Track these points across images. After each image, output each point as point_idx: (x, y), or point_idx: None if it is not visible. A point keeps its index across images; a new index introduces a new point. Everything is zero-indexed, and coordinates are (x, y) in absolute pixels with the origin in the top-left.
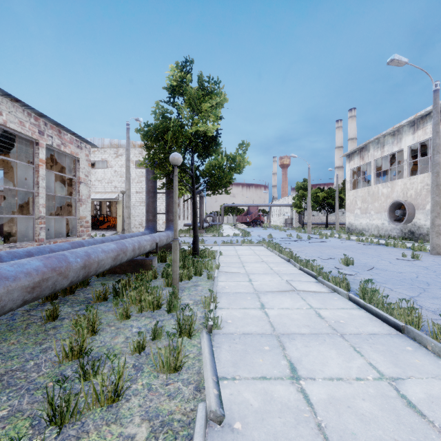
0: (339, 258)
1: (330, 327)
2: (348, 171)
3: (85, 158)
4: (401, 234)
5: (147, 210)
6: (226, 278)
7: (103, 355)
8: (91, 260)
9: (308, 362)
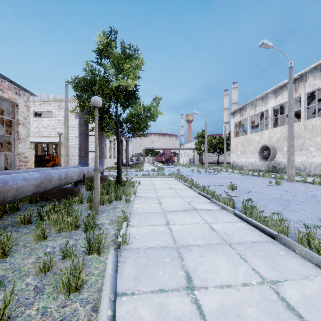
0: (226, 184)
1: (220, 238)
2: (232, 125)
3: (23, 104)
4: (267, 168)
5: (80, 149)
6: (141, 201)
7: (6, 279)
8: (7, 186)
9: (202, 271)
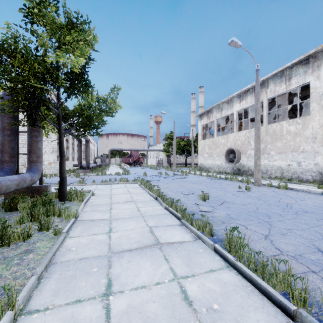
0: (197, 192)
1: None
2: (200, 127)
3: None
4: (232, 171)
5: (2, 150)
6: (81, 229)
7: None
8: None
9: None
